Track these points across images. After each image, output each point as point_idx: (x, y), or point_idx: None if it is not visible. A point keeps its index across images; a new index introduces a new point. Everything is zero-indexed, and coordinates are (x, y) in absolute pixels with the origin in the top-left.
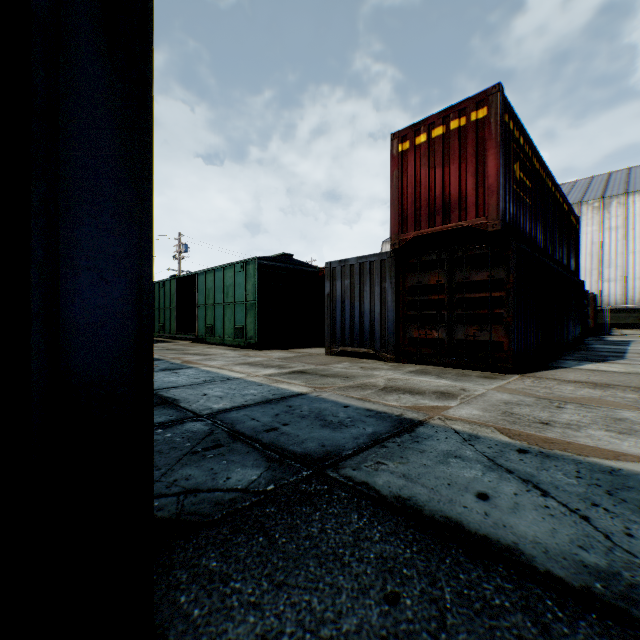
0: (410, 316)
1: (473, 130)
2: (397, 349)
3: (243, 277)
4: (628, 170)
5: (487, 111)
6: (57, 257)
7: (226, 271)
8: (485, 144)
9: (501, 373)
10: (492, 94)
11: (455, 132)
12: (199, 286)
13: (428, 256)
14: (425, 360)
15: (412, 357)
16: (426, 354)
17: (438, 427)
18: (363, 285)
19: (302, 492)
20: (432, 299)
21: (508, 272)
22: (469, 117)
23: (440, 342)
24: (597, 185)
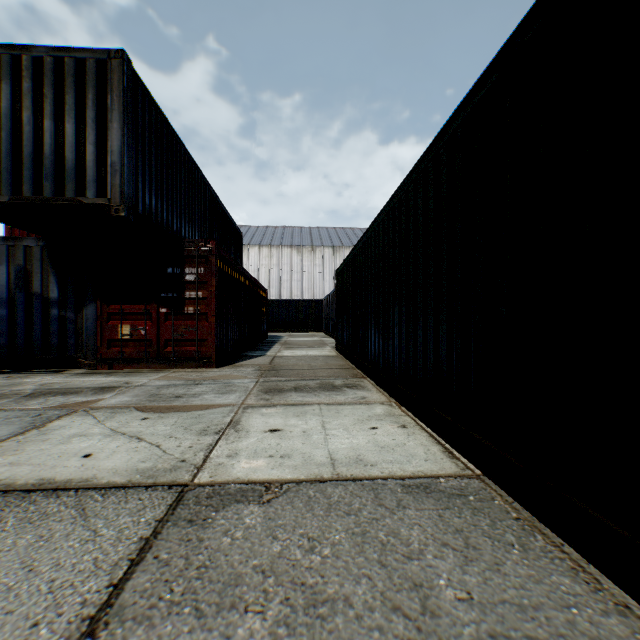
0: None
1: None
2: None
3: None
4: (241, 228)
5: None
6: None
7: None
8: None
9: None
10: None
11: None
12: None
13: None
14: None
15: None
16: None
17: None
18: None
19: None
20: None
21: None
22: None
23: None
24: None
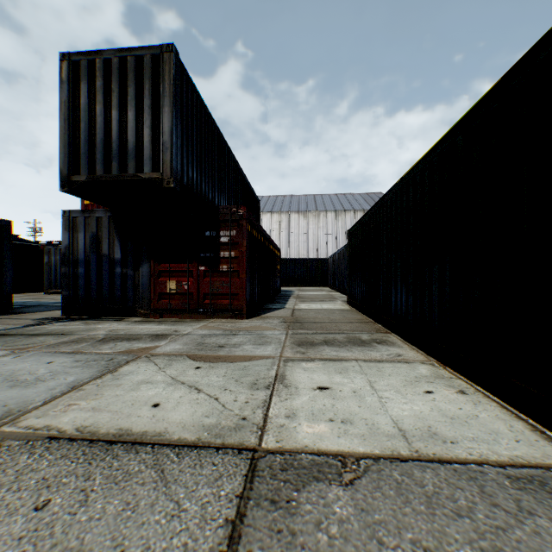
0: None
1: None
2: None
3: None
4: None
5: None
6: (6, 271)
7: None
8: None
9: None
10: None
11: None
12: None
13: None
14: None
15: None
16: None
17: None
18: None
19: (33, 306)
20: None
21: None
22: None
23: None
24: None
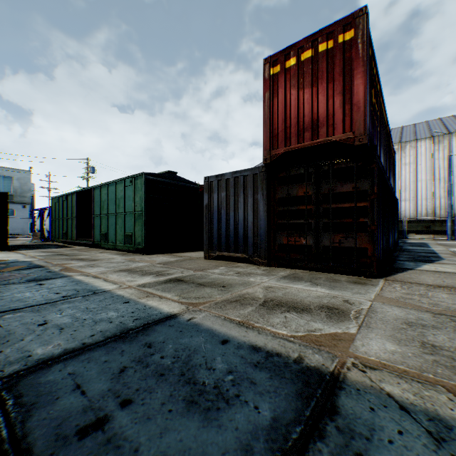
0: (280, 224)
1: (340, 51)
2: (268, 254)
3: (132, 190)
4: (414, 125)
5: (354, 33)
6: None
7: (118, 185)
8: (352, 64)
9: (366, 277)
10: (359, 16)
11: (323, 54)
12: (95, 199)
13: (296, 170)
14: (294, 264)
15: (282, 261)
16: (295, 259)
17: (366, 392)
18: (237, 197)
19: None
20: (300, 209)
21: (373, 183)
22: (337, 40)
23: (307, 248)
24: (395, 134)
